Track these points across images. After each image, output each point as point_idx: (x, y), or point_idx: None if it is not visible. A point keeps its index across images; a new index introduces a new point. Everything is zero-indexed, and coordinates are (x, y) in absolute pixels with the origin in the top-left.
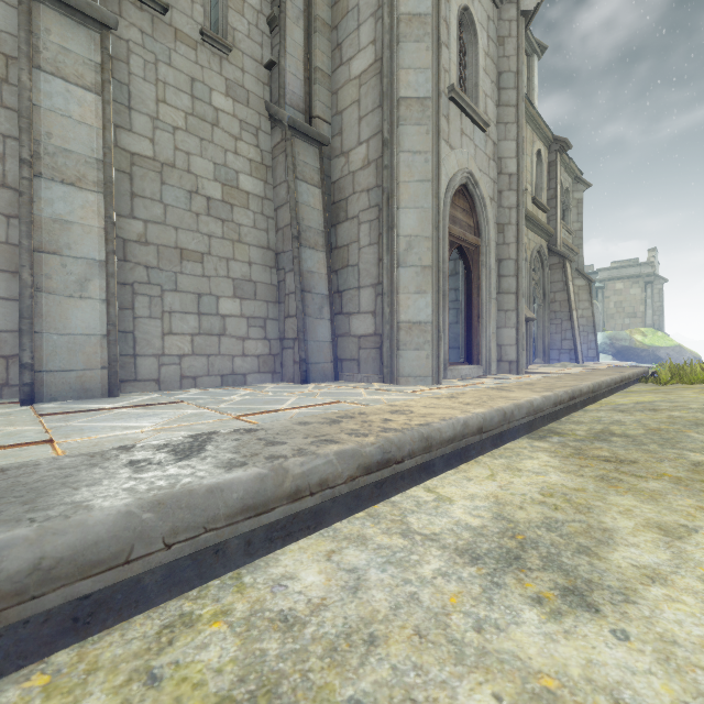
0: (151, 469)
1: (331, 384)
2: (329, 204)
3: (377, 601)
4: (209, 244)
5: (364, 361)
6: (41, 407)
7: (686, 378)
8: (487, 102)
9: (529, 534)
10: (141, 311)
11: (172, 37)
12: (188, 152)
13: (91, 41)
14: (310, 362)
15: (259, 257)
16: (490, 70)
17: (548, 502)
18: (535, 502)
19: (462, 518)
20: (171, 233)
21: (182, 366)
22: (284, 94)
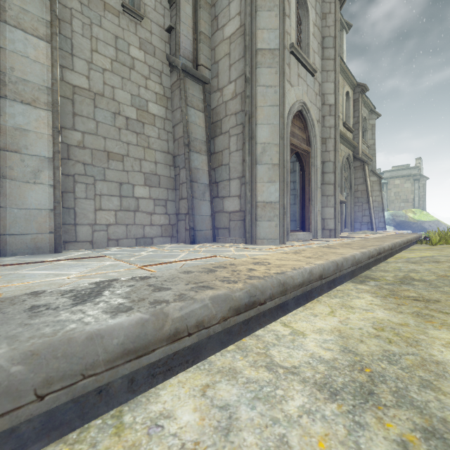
0: (45, 314)
1: (211, 244)
2: (209, 123)
3: (248, 446)
4: (127, 149)
5: (233, 229)
6: (3, 260)
7: None
8: (315, 56)
9: (375, 367)
10: (80, 194)
11: (102, 8)
12: (113, 86)
13: (43, 5)
14: (196, 229)
15: (162, 159)
16: (316, 35)
17: (382, 335)
18: (371, 335)
19: (315, 351)
20: (101, 141)
21: (108, 232)
22: (179, 48)
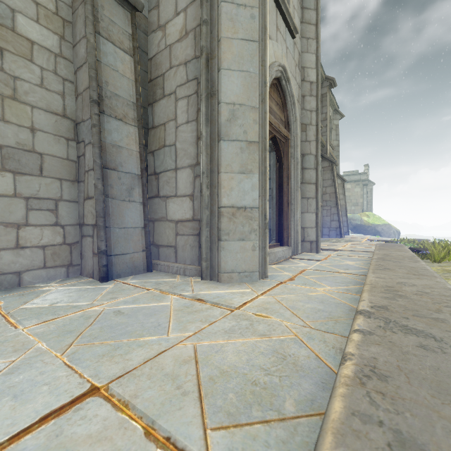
0: None
1: (138, 281)
2: (145, 81)
3: None
4: None
5: (181, 248)
6: None
7: None
8: (295, 14)
9: None
10: None
11: None
12: None
13: None
14: (114, 253)
15: (48, 124)
16: None
17: None
18: None
19: None
20: None
21: None
22: None
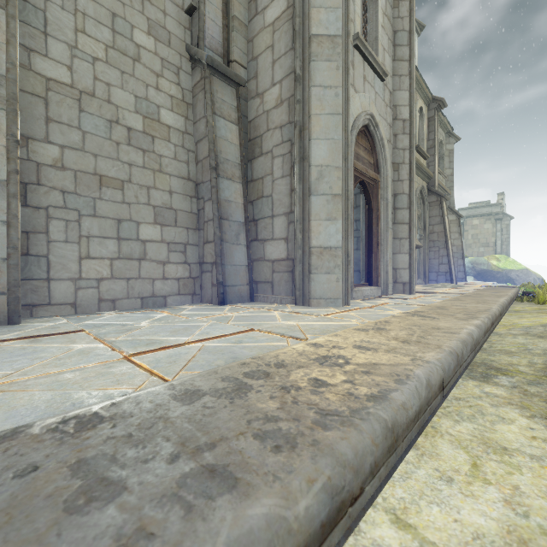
0: None
1: (247, 305)
2: (245, 141)
3: None
4: (130, 172)
5: (277, 283)
6: None
7: None
8: (385, 56)
9: None
10: (56, 235)
11: None
12: (108, 83)
13: None
14: (227, 285)
15: (179, 187)
16: (387, 28)
17: None
18: None
19: None
20: (89, 160)
21: (100, 290)
22: (203, 37)
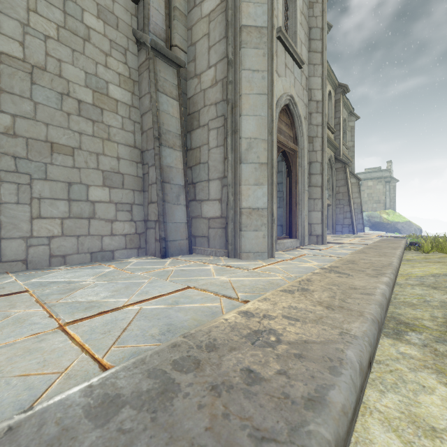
0: None
1: (186, 258)
2: (185, 115)
3: None
4: (80, 140)
5: (213, 238)
6: None
7: (445, 249)
8: (302, 47)
9: None
10: (7, 197)
11: None
12: (60, 59)
13: None
14: (169, 240)
15: (126, 154)
16: (303, 25)
17: None
18: None
19: None
20: (41, 128)
21: (51, 246)
22: (148, 23)
